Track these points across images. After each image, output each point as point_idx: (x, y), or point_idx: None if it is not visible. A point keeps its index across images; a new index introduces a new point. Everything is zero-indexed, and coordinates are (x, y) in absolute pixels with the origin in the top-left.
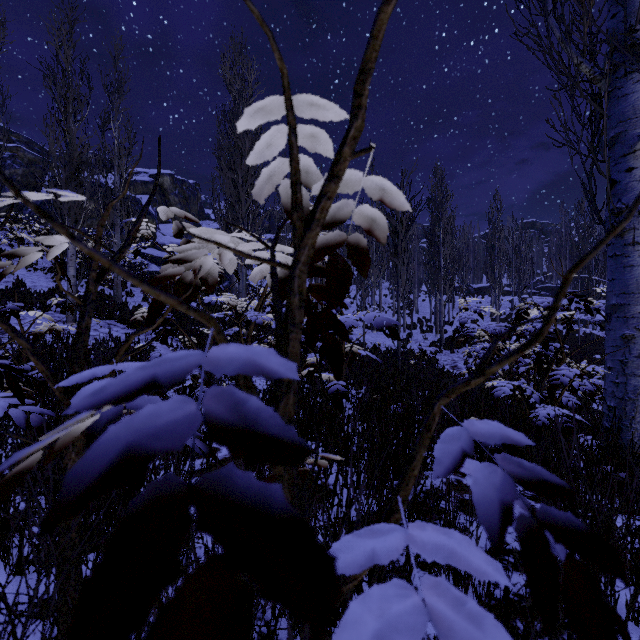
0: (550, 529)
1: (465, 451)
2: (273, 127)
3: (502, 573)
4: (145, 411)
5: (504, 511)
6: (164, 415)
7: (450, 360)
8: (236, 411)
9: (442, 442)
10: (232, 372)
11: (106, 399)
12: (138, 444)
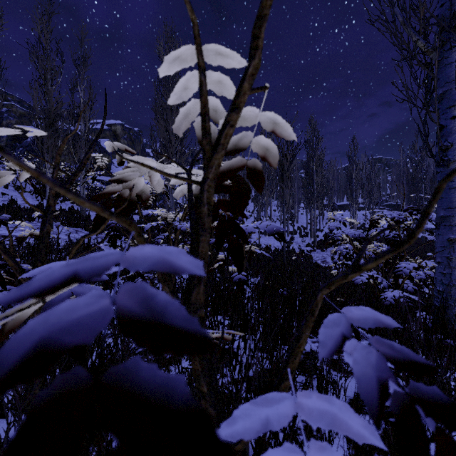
0: (420, 404)
1: (345, 334)
2: (188, 73)
3: (377, 438)
4: (62, 306)
5: (381, 389)
6: (78, 310)
7: (321, 256)
8: (145, 305)
9: (325, 327)
10: (144, 269)
11: (29, 294)
12: (48, 339)
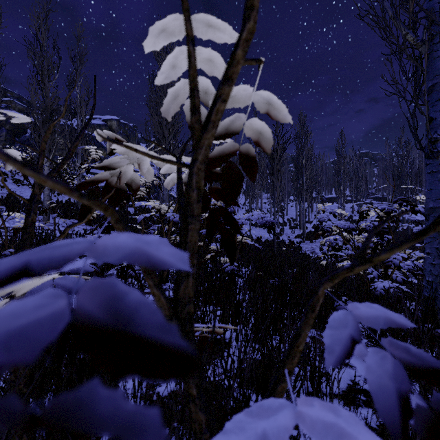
0: None
1: (354, 336)
2: (176, 48)
3: None
4: (3, 309)
5: (402, 404)
6: (23, 314)
7: (310, 247)
8: (111, 308)
9: (331, 326)
10: (116, 261)
11: None
12: None
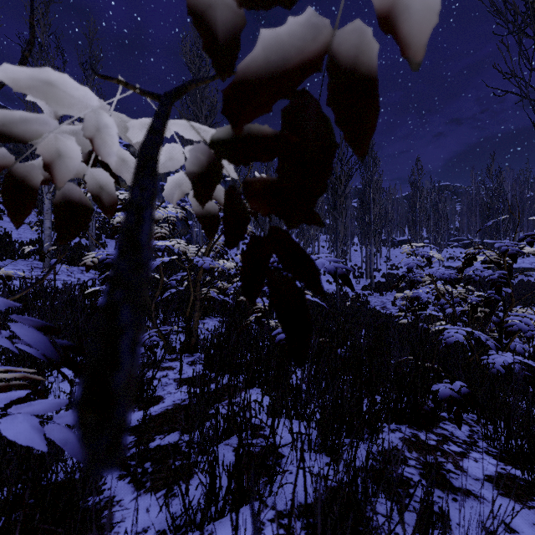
0: None
1: None
2: None
3: None
4: None
5: None
6: None
7: (380, 301)
8: None
9: None
10: None
11: None
12: None
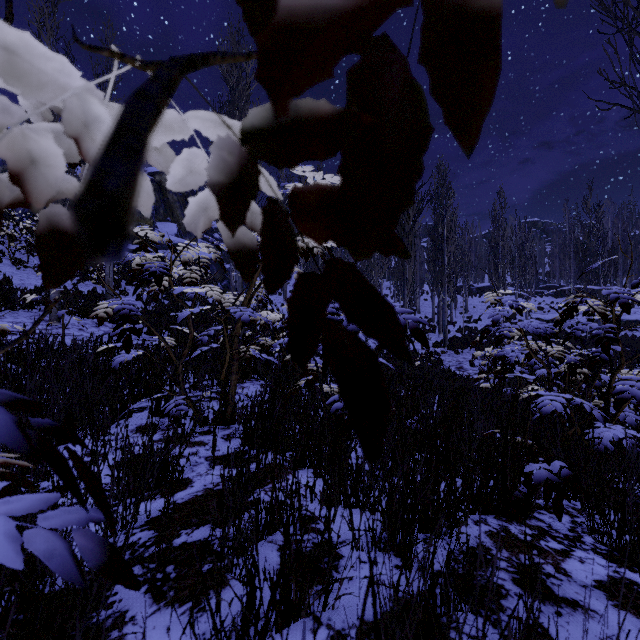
0: None
1: None
2: None
3: None
4: None
5: None
6: None
7: (455, 361)
8: None
9: None
10: None
11: None
12: None
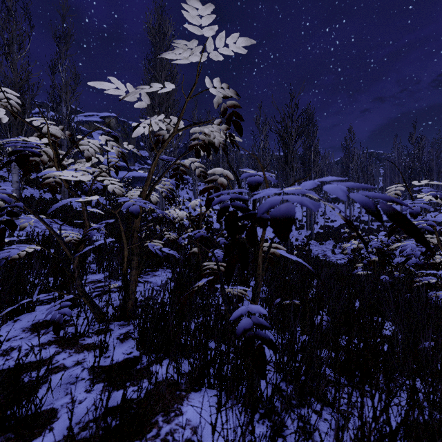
0: None
1: None
2: None
3: None
4: None
5: None
6: None
7: (320, 250)
8: None
9: None
10: None
11: None
12: None
